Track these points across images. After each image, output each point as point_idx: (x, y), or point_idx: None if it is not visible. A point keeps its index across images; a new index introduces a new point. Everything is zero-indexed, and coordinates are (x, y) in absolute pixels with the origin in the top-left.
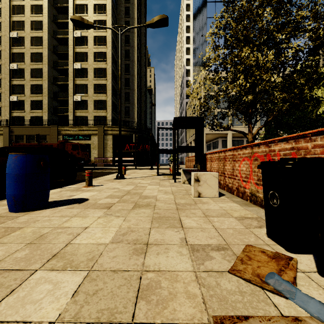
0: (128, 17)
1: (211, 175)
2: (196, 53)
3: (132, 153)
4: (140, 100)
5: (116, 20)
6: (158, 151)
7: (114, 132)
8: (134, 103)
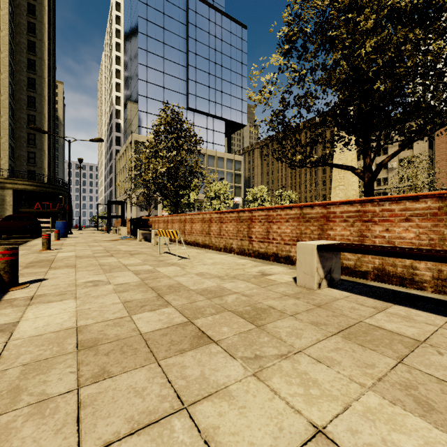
0: (33, 36)
1: (125, 228)
2: (127, 102)
3: (44, 213)
4: (49, 142)
5: (13, 34)
6: (98, 217)
7: (16, 186)
8: (43, 148)
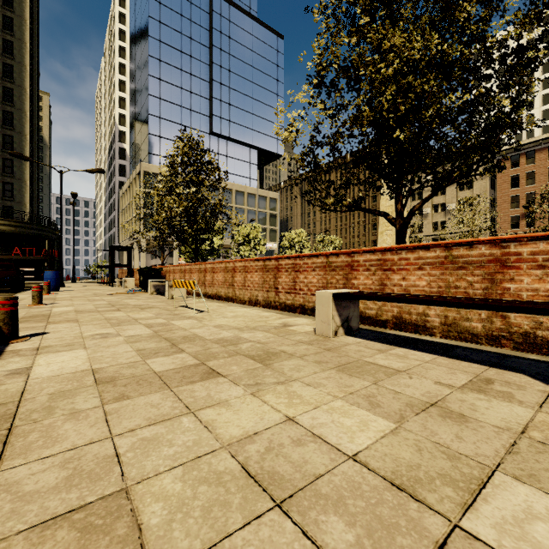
0: (10, 34)
1: (132, 279)
2: (135, 123)
3: (25, 261)
4: (32, 170)
5: None
6: (98, 266)
7: None
8: (24, 178)
